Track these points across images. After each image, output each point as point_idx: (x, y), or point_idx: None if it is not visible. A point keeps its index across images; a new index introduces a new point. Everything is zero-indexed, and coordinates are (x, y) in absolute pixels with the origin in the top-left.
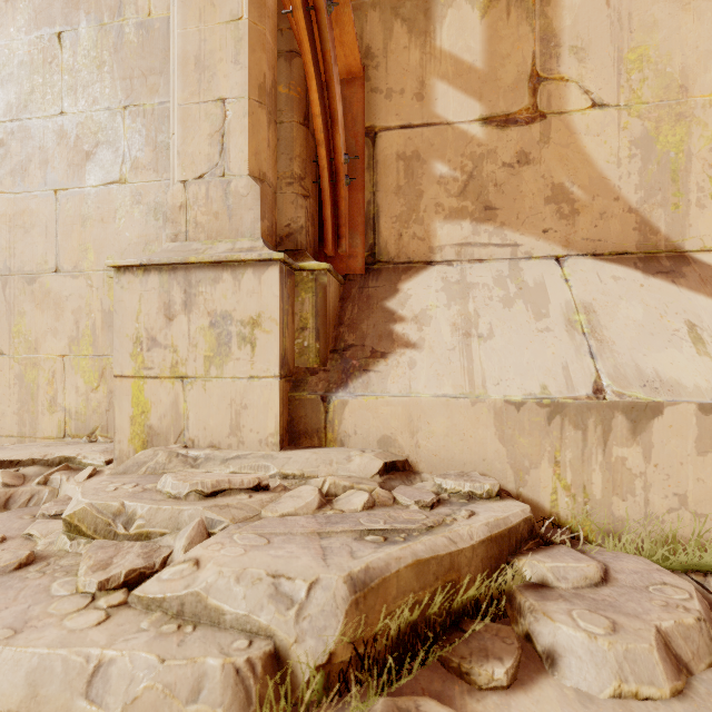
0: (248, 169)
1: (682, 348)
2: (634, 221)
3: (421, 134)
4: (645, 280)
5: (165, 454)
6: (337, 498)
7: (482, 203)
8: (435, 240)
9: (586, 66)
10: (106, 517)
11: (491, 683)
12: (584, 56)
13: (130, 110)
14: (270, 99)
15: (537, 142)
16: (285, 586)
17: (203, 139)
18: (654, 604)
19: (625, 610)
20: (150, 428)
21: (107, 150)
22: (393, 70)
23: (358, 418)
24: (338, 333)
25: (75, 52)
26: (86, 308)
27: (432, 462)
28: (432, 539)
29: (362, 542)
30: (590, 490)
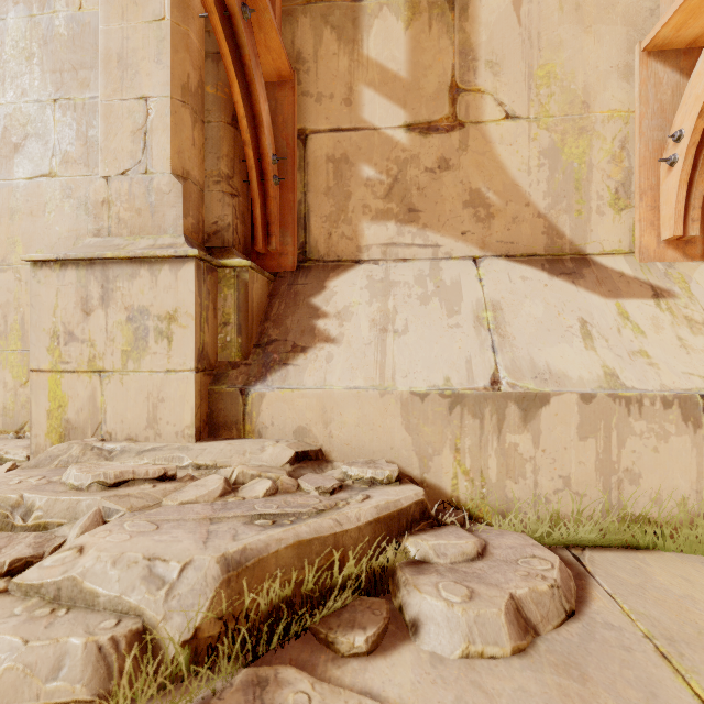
0: (171, 167)
1: (573, 343)
2: (543, 226)
3: (349, 137)
4: (549, 281)
5: (79, 447)
6: (243, 487)
7: (406, 205)
8: (363, 240)
9: (500, 79)
10: (4, 510)
11: (352, 650)
12: (499, 70)
13: (60, 103)
14: (196, 99)
15: (457, 150)
16: (159, 568)
17: (125, 136)
18: (517, 575)
19: (489, 580)
20: (68, 422)
21: (36, 143)
22: (323, 75)
23: (275, 410)
24: (263, 328)
25: (2, 42)
26: (14, 302)
27: (344, 451)
28: (318, 521)
29: (250, 526)
30: (486, 474)
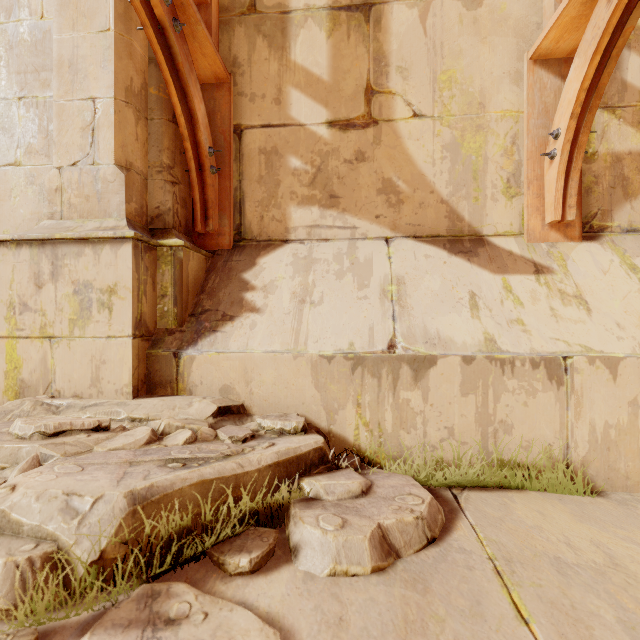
0: (115, 159)
1: (461, 313)
2: (445, 211)
3: (279, 132)
4: (448, 258)
5: (31, 403)
6: (168, 436)
7: (328, 192)
8: (290, 222)
9: (409, 83)
10: None
11: (237, 570)
12: (407, 75)
13: (24, 101)
14: (140, 99)
15: (371, 144)
16: (75, 502)
17: (76, 132)
18: (390, 508)
19: (365, 513)
20: (22, 382)
21: (3, 136)
22: (256, 78)
23: (204, 371)
24: (199, 299)
25: None
26: None
27: (263, 406)
28: (222, 464)
29: (162, 468)
30: (383, 425)
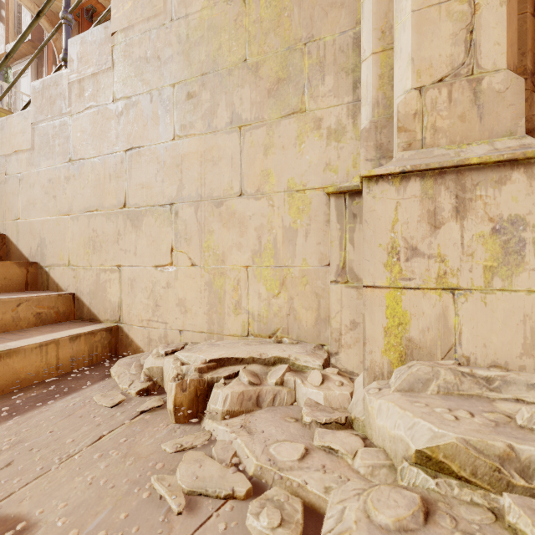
0: (506, 62)
1: None
2: None
3: None
4: None
5: (448, 372)
6: None
7: None
8: None
9: None
10: (489, 460)
11: None
12: None
13: (310, 45)
14: None
15: None
16: None
17: (443, 40)
18: None
19: None
20: (409, 341)
21: (287, 85)
22: None
23: None
24: None
25: (257, 6)
26: (267, 225)
27: None
28: None
29: None
30: None
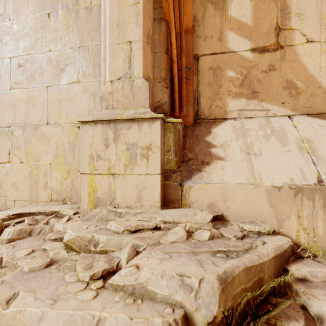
0: (142, 74)
1: None
2: None
3: (220, 57)
4: None
5: (106, 211)
6: (194, 234)
7: (251, 90)
8: (228, 108)
9: (304, 22)
10: (85, 242)
11: None
12: (303, 17)
13: (82, 48)
14: (151, 41)
15: (279, 60)
16: (186, 281)
17: (120, 61)
18: None
19: None
20: (97, 198)
21: (71, 67)
22: (207, 27)
23: (198, 194)
24: (184, 152)
25: (56, 22)
26: (61, 141)
27: (235, 215)
28: (250, 256)
29: (216, 257)
30: (316, 230)
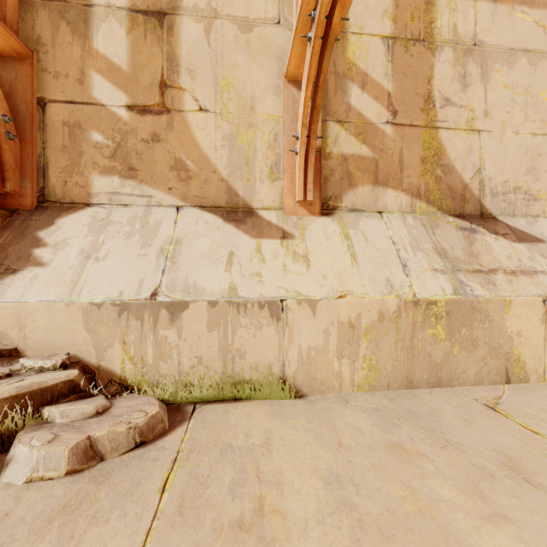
0: None
1: (218, 268)
2: (225, 187)
3: (82, 109)
4: (222, 225)
5: None
6: None
7: (127, 165)
8: (93, 188)
9: (196, 83)
10: None
11: None
12: (195, 76)
13: None
14: None
15: (165, 128)
16: None
17: None
18: (111, 423)
19: (85, 429)
20: None
21: None
22: (60, 58)
23: None
24: None
25: None
26: None
27: (36, 348)
28: None
29: None
30: (146, 358)
